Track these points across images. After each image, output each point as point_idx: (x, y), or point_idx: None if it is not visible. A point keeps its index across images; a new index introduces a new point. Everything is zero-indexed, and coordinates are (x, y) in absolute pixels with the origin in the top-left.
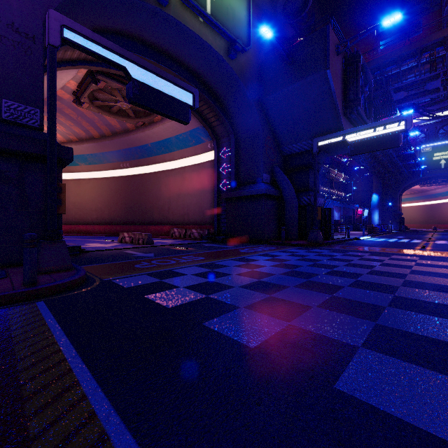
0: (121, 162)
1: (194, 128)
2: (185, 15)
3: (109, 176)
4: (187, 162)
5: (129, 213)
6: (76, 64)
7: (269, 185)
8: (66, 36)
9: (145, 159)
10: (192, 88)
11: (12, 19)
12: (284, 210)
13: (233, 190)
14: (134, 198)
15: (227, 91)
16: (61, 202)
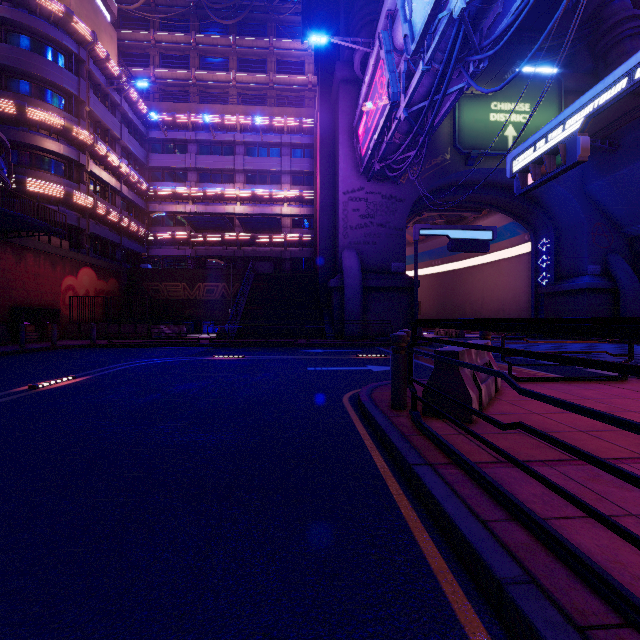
0: (433, 260)
1: (507, 223)
2: (489, 160)
3: (421, 274)
4: (503, 254)
5: (441, 310)
6: (411, 214)
7: (596, 278)
8: (421, 233)
9: (457, 255)
10: (491, 227)
11: (394, 225)
12: (621, 304)
13: (552, 285)
14: (445, 294)
15: (539, 191)
16: (419, 310)
